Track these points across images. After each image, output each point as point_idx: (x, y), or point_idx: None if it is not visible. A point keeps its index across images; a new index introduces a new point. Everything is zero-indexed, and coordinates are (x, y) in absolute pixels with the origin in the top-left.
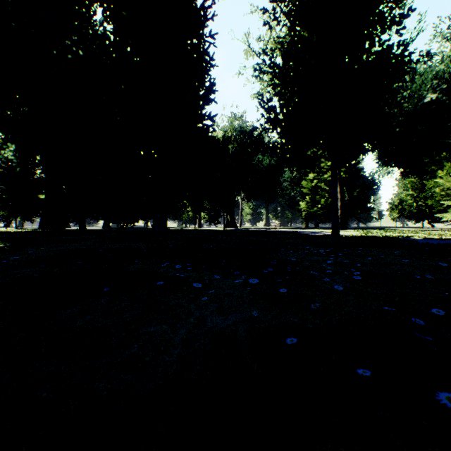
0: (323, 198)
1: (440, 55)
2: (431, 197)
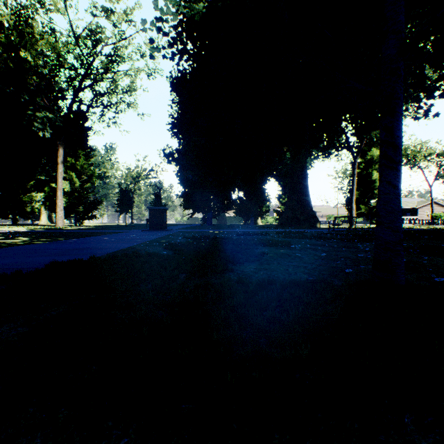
0: None
1: None
2: None
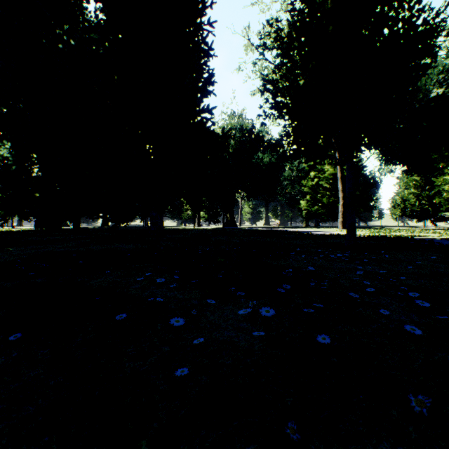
0: (324, 196)
1: (444, 50)
2: (434, 196)
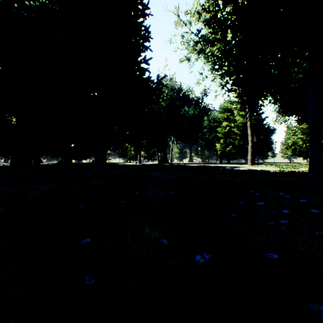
0: (235, 140)
1: None
2: None
